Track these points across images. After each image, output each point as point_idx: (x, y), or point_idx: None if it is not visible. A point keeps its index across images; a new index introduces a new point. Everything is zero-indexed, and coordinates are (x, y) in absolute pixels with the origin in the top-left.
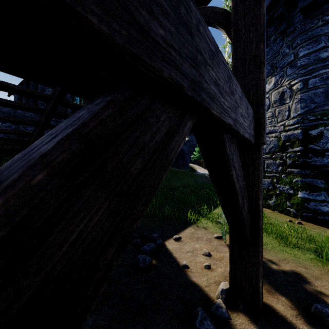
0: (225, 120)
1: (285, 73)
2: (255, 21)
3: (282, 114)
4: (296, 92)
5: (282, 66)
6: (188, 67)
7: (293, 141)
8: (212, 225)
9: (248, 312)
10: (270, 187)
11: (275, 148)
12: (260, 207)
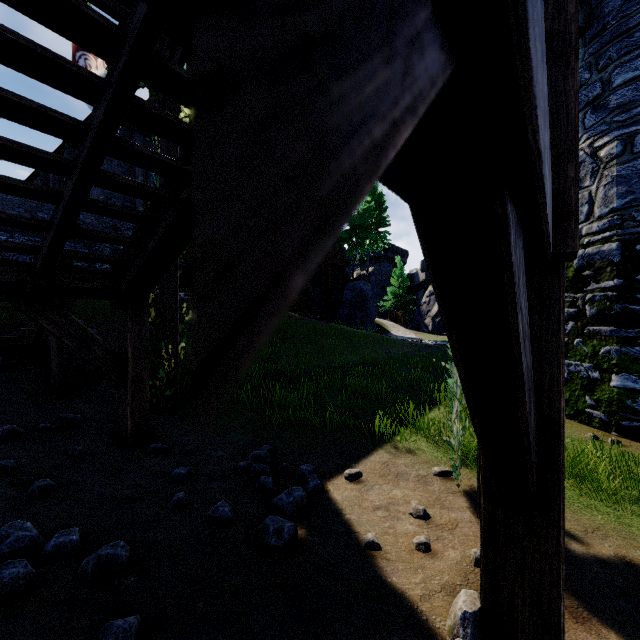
0: (538, 122)
1: (580, 123)
2: None
3: None
4: (606, 162)
5: None
6: None
7: (599, 266)
8: (427, 447)
9: None
10: None
11: None
12: (562, 416)
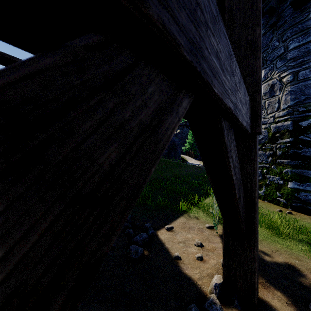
0: (226, 102)
1: (274, 65)
2: (251, 5)
3: (272, 106)
4: (286, 84)
5: (272, 59)
6: (186, 19)
7: (283, 132)
8: (203, 215)
9: (243, 308)
10: (259, 178)
11: (265, 140)
12: (255, 200)
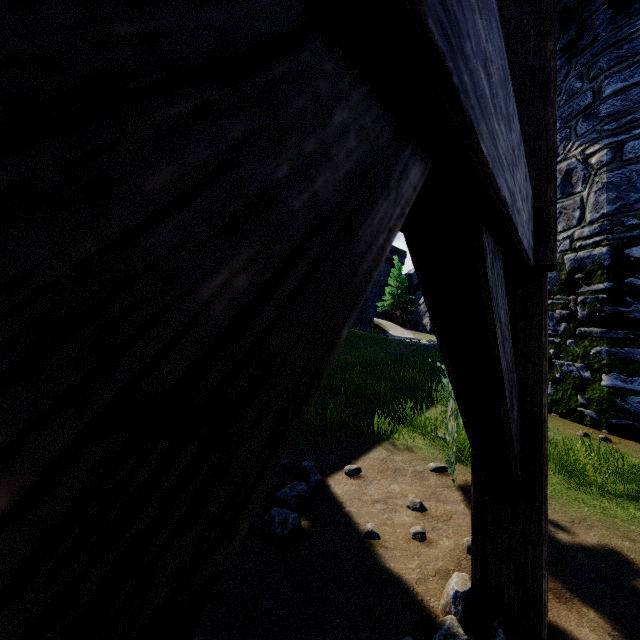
0: (499, 184)
1: (573, 131)
2: None
3: (568, 216)
4: (597, 169)
5: (568, 117)
6: None
7: (590, 270)
8: (424, 444)
9: None
10: None
11: (553, 286)
12: (543, 412)
